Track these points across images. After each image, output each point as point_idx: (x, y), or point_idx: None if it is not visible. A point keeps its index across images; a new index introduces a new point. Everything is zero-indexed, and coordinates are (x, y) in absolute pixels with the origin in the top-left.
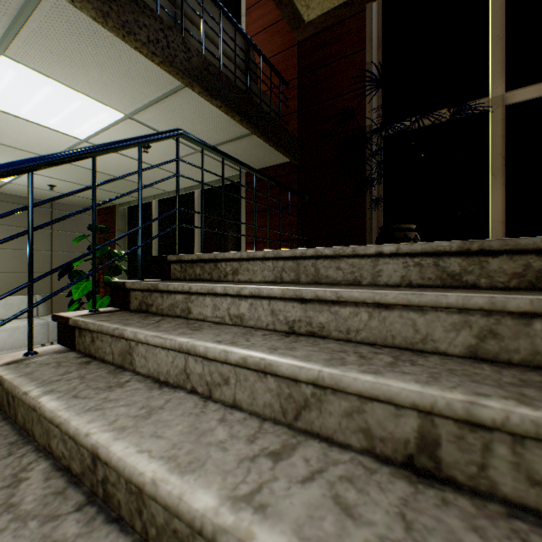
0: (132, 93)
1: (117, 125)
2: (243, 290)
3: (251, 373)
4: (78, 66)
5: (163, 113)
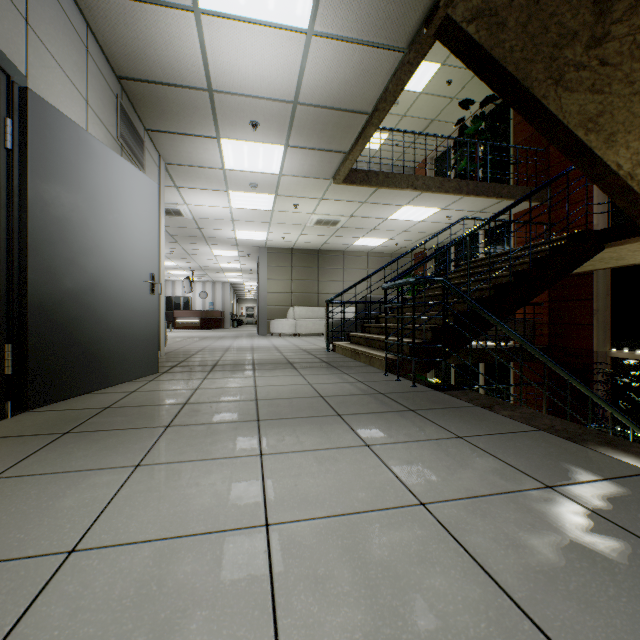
0: None
1: None
2: None
3: None
4: None
5: None
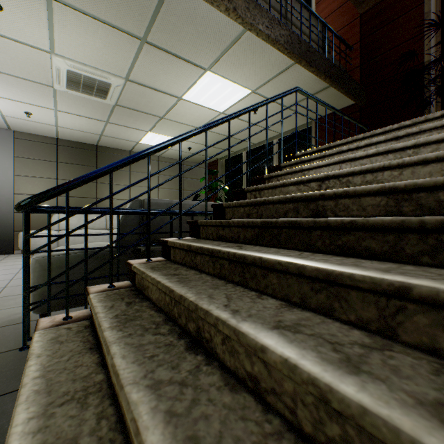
0: (261, 76)
1: (244, 99)
2: (360, 144)
3: (378, 157)
4: (240, 67)
5: (274, 84)
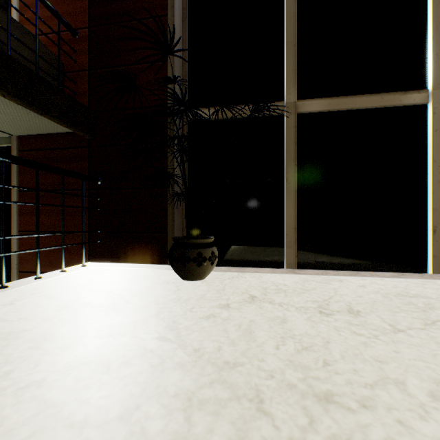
0: None
1: None
2: None
3: None
4: None
5: None
